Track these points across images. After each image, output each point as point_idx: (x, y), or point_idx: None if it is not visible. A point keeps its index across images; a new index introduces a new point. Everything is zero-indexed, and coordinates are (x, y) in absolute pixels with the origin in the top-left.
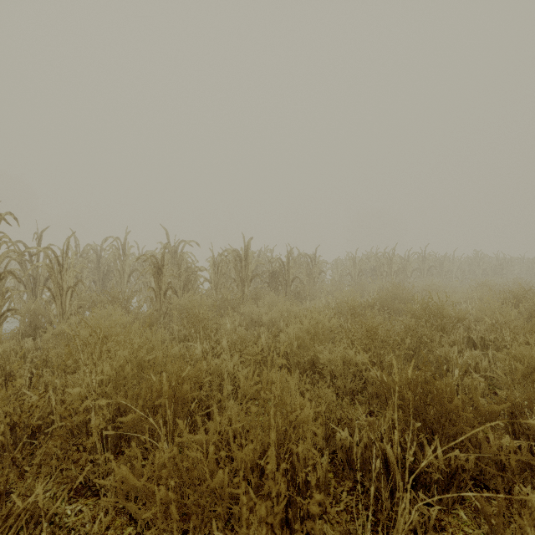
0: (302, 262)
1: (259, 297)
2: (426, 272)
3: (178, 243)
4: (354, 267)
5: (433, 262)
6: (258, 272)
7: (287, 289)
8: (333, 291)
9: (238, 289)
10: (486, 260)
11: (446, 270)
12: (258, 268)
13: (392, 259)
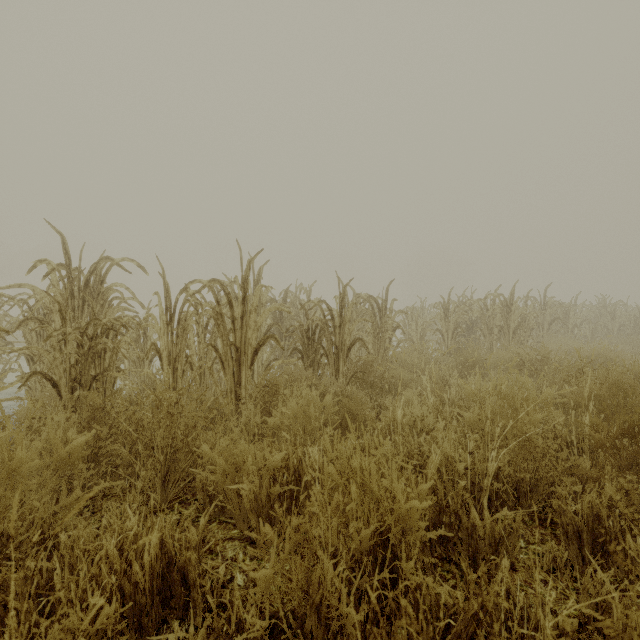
0: (362, 311)
1: (276, 390)
2: (547, 328)
3: (94, 265)
4: (445, 320)
5: (556, 312)
6: (281, 330)
7: (340, 365)
8: (420, 363)
9: (225, 373)
10: (619, 309)
11: (573, 324)
12: (284, 321)
13: (510, 306)
